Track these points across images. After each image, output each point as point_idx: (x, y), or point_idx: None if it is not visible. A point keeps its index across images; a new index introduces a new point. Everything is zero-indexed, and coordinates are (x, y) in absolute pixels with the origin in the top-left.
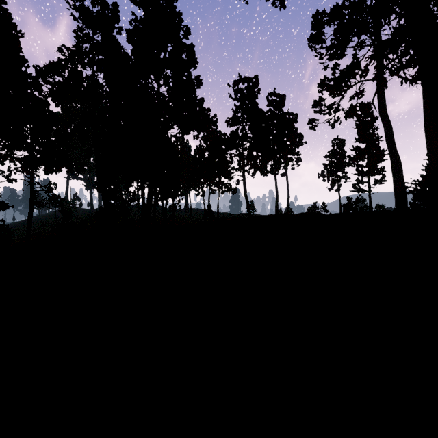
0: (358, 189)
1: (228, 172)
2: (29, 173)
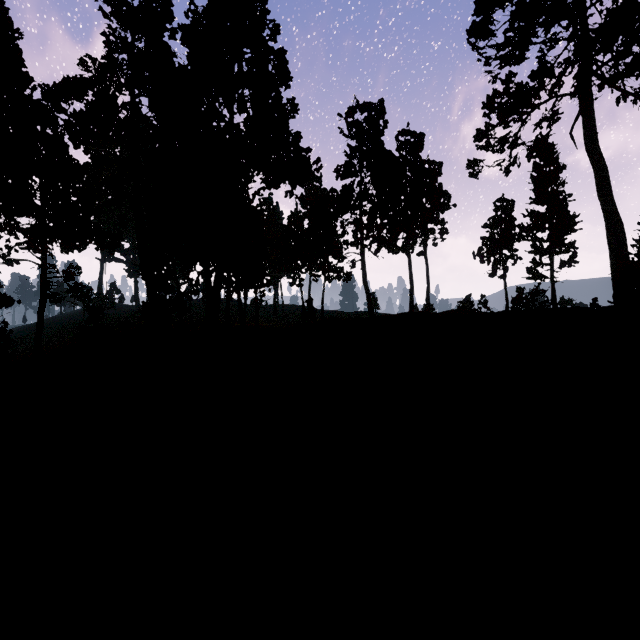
0: (535, 275)
1: (339, 249)
2: (38, 251)
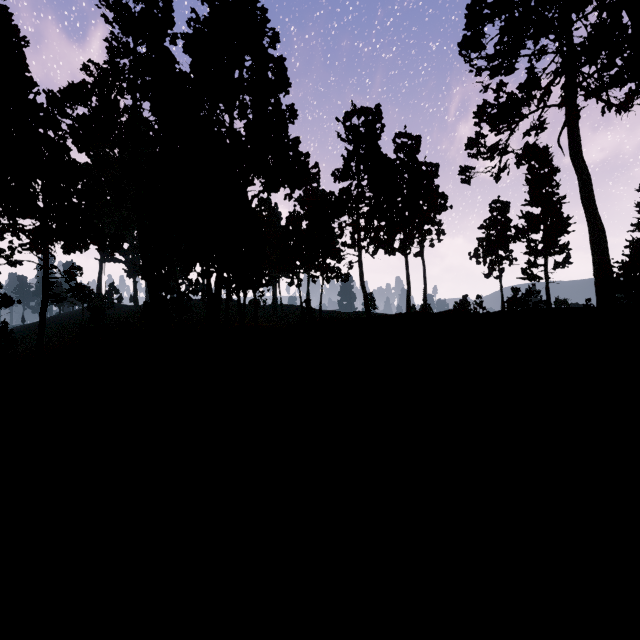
0: (529, 276)
1: (337, 250)
2: (41, 252)
